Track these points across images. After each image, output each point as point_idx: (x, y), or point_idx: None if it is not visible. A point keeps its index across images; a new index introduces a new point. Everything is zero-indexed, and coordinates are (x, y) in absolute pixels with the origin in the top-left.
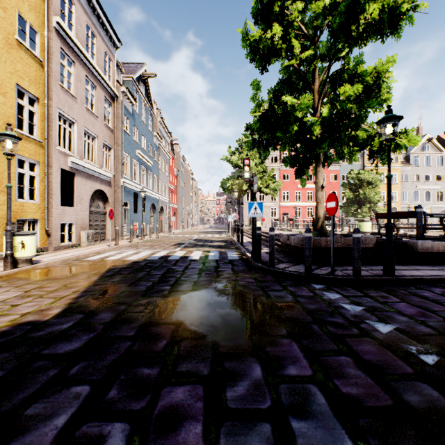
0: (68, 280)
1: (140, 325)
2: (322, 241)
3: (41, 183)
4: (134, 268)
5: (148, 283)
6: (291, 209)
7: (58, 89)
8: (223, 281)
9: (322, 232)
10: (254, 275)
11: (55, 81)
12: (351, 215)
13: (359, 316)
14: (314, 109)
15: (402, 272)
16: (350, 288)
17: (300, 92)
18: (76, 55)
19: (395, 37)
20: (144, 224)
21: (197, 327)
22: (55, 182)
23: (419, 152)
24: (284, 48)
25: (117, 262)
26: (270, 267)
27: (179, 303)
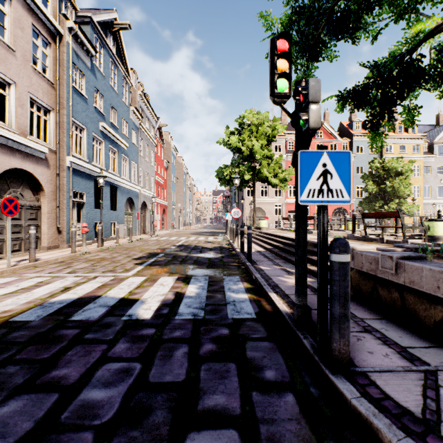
0: None
1: None
2: None
3: None
4: None
5: None
6: None
7: None
8: None
9: None
10: None
11: None
12: None
13: None
14: None
15: None
16: None
17: None
18: None
19: None
20: (115, 223)
21: None
22: None
23: None
24: None
25: None
26: None
27: None
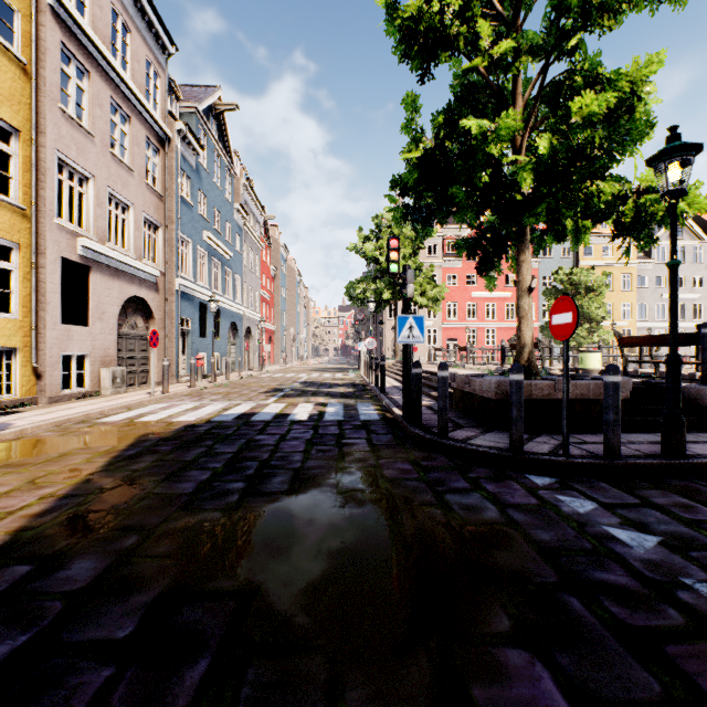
0: (45, 468)
1: (156, 599)
2: (533, 388)
3: (23, 283)
4: (184, 438)
5: (203, 474)
6: (461, 332)
7: (57, 116)
8: (352, 470)
9: (531, 371)
10: (410, 455)
11: (52, 100)
12: (559, 342)
13: (661, 563)
14: (515, 149)
15: (693, 449)
16: (607, 484)
17: (490, 120)
18: (92, 59)
19: (674, 6)
20: (217, 356)
21: (293, 607)
22: (52, 281)
23: (666, 240)
24: (462, 34)
25: (157, 426)
26: (441, 437)
27: (257, 528)
